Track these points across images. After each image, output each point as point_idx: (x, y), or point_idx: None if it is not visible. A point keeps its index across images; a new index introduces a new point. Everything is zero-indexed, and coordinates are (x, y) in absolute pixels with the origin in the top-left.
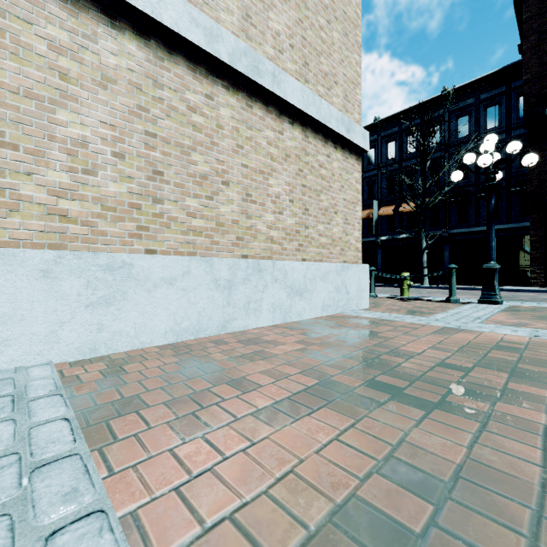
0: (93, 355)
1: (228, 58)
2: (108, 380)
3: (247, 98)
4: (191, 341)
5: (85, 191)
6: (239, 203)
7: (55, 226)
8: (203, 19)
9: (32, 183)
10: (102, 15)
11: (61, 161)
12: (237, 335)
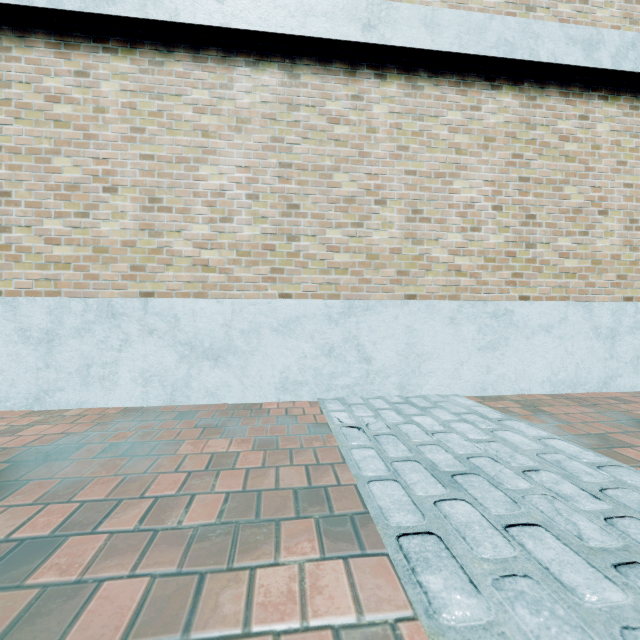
0: (483, 394)
1: (610, 62)
2: (536, 417)
3: (631, 99)
4: (572, 394)
5: (472, 246)
6: (620, 234)
7: (452, 280)
8: (581, 32)
9: (438, 246)
10: (484, 83)
11: (456, 224)
12: (630, 395)
